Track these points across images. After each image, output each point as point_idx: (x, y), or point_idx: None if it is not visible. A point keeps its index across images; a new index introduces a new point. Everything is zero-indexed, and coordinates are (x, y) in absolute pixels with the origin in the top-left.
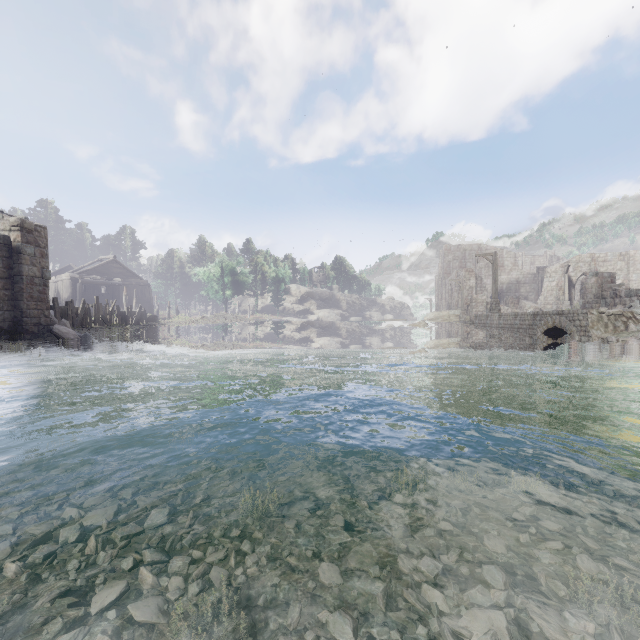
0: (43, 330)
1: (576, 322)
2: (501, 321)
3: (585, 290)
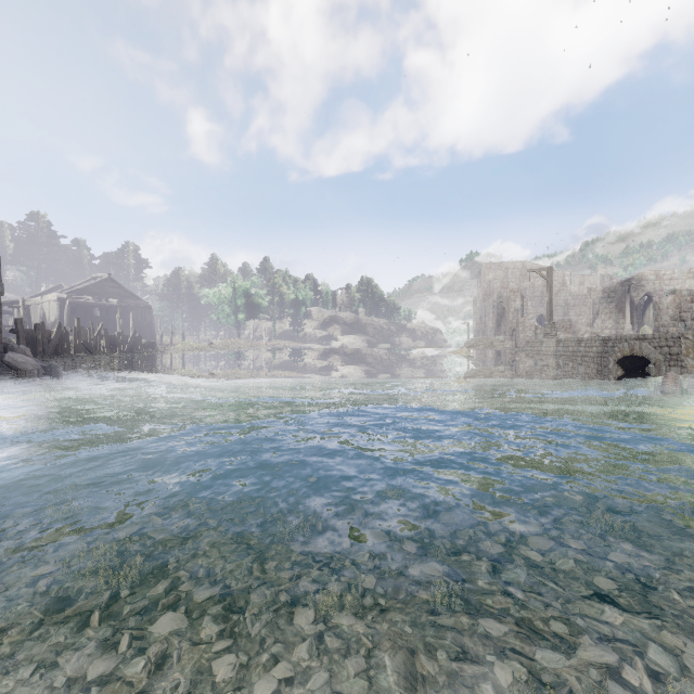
0: None
1: (664, 349)
2: (560, 348)
3: (659, 311)
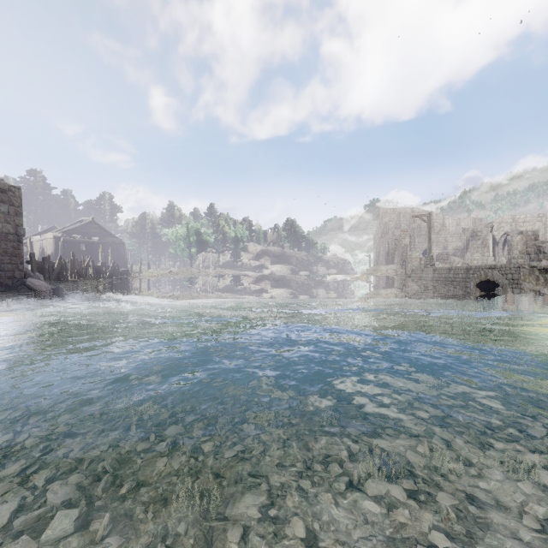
0: (17, 283)
1: (508, 275)
2: (436, 275)
3: (511, 247)
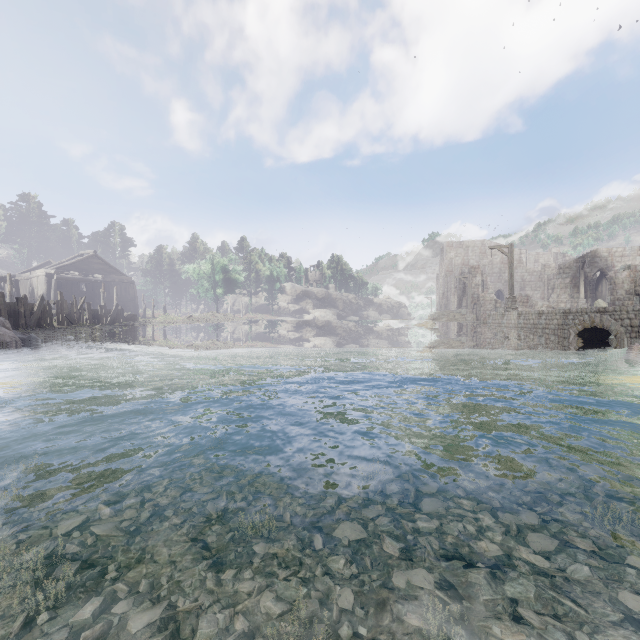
0: None
1: (625, 321)
2: (521, 320)
3: (614, 285)
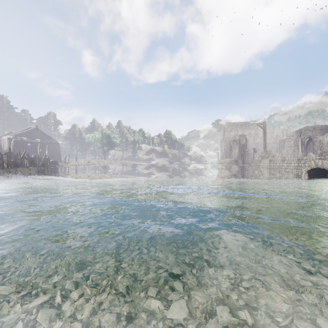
0: None
1: None
2: (271, 164)
3: (322, 144)
